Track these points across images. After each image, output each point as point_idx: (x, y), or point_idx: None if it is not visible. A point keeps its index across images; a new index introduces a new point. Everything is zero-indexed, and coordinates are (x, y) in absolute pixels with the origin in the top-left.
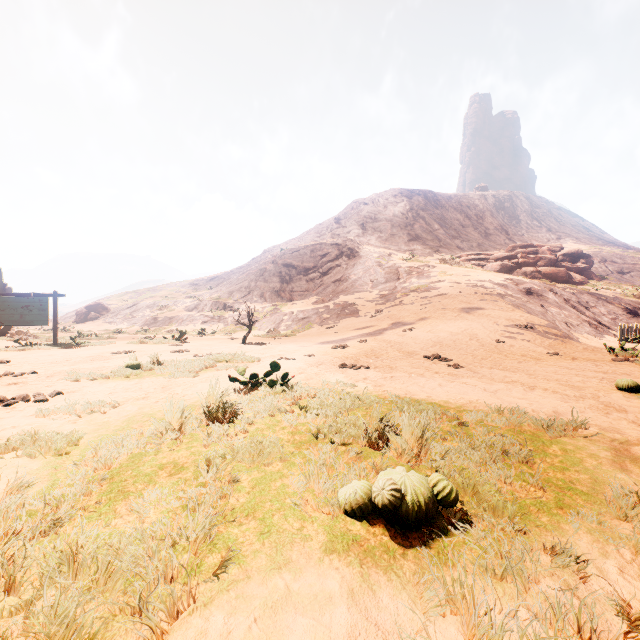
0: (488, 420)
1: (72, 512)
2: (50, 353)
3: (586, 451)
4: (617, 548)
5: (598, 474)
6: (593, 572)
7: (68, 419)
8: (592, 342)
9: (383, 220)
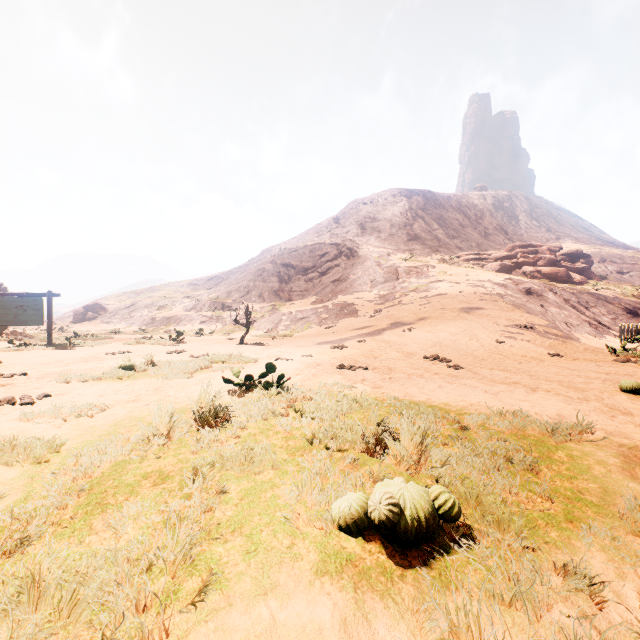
0: (490, 424)
1: (43, 528)
2: (44, 354)
3: (593, 457)
4: (634, 569)
5: (608, 483)
6: (610, 597)
7: (53, 423)
8: (592, 342)
9: (382, 220)
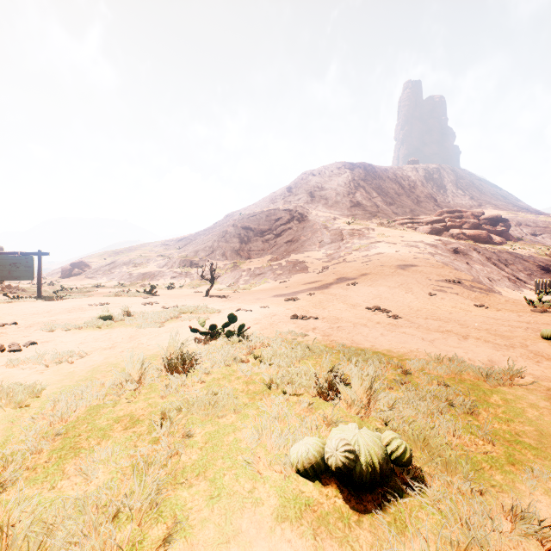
0: (430, 369)
1: (17, 474)
2: (34, 305)
3: (526, 401)
4: None
5: (542, 426)
6: None
7: (36, 369)
8: (512, 295)
9: (329, 189)
